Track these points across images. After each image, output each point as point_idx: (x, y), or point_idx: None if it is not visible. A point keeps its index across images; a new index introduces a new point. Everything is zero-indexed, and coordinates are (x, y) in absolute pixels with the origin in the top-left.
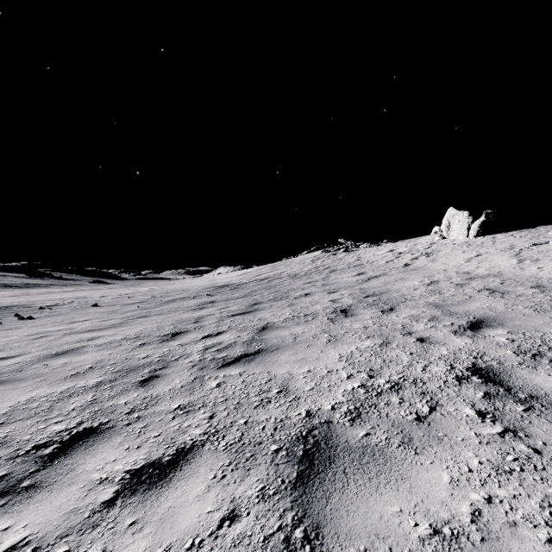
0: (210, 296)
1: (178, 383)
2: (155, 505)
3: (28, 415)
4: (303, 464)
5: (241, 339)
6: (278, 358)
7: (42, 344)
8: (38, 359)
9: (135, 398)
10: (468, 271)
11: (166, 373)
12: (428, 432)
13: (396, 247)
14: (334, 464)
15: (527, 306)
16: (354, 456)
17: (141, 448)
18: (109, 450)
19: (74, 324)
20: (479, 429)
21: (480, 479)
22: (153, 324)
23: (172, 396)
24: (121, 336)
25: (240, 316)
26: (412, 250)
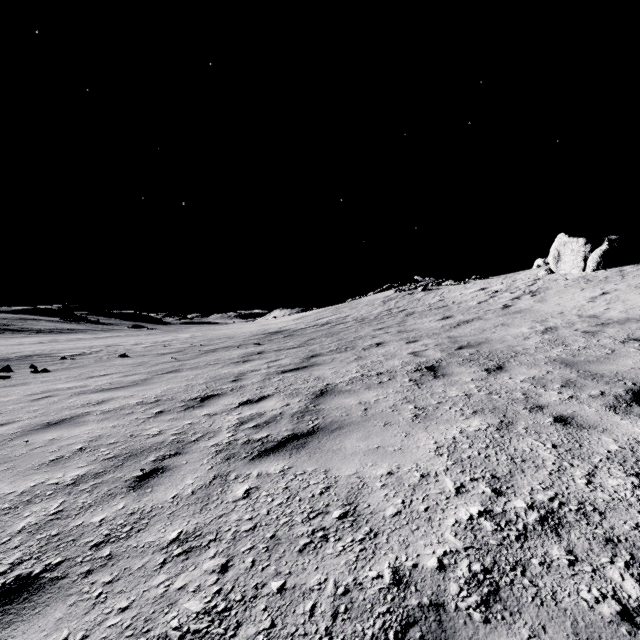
0: (259, 345)
1: (189, 485)
2: None
3: None
4: None
5: (289, 409)
6: (341, 444)
7: (40, 408)
8: (23, 431)
9: (118, 513)
10: (595, 314)
11: (177, 463)
12: None
13: (488, 284)
14: None
15: None
16: None
17: None
18: None
19: (90, 380)
20: None
21: None
22: (181, 382)
23: (174, 511)
24: (137, 399)
25: (292, 372)
26: (511, 288)
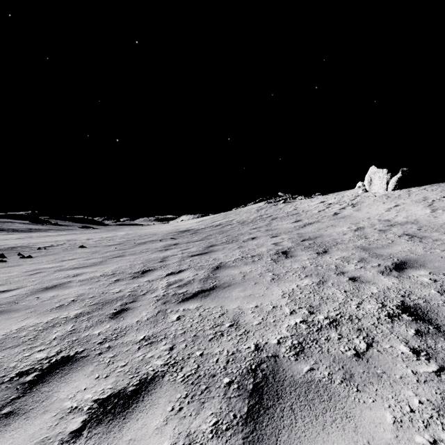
0: (174, 239)
1: (145, 315)
2: (117, 437)
3: (16, 343)
4: (253, 398)
5: (198, 276)
6: (229, 294)
7: (36, 279)
8: (31, 292)
9: (108, 329)
10: (389, 219)
11: (135, 306)
12: (367, 369)
13: (326, 199)
14: (281, 399)
15: (443, 250)
16: (300, 392)
17: (109, 378)
18: (81, 379)
19: (64, 262)
20: (416, 366)
21: (423, 421)
22: (126, 263)
23: (139, 327)
24: (100, 273)
25: (198, 256)
26: (340, 201)
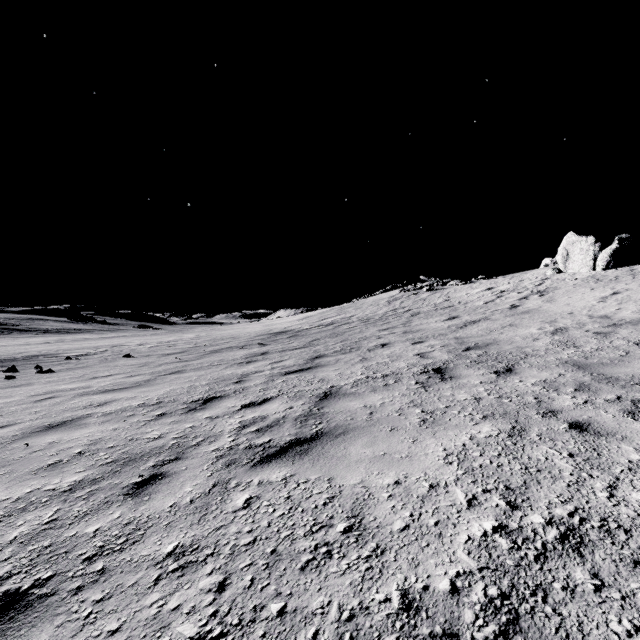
0: (263, 345)
1: (188, 493)
2: None
3: None
4: None
5: (293, 412)
6: (345, 450)
7: (42, 409)
8: (23, 433)
9: (113, 523)
10: (607, 314)
11: (177, 469)
12: None
13: (495, 284)
14: None
15: None
16: None
17: None
18: None
19: (93, 381)
20: None
21: None
22: (184, 384)
23: (171, 522)
24: (139, 401)
25: (295, 374)
26: (518, 288)
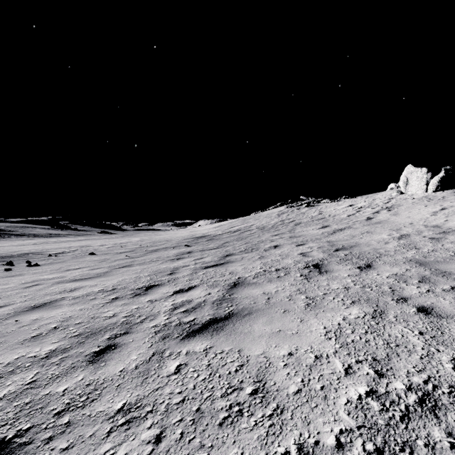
0: (189, 246)
1: (134, 360)
2: None
3: None
4: None
5: (211, 297)
6: (250, 328)
7: (29, 294)
8: (15, 312)
9: (78, 384)
10: (437, 224)
11: (126, 341)
12: None
13: (355, 202)
14: None
15: None
16: None
17: None
18: None
19: (67, 272)
20: None
21: None
22: (132, 275)
23: (121, 384)
24: (99, 288)
25: (212, 268)
26: (372, 205)
